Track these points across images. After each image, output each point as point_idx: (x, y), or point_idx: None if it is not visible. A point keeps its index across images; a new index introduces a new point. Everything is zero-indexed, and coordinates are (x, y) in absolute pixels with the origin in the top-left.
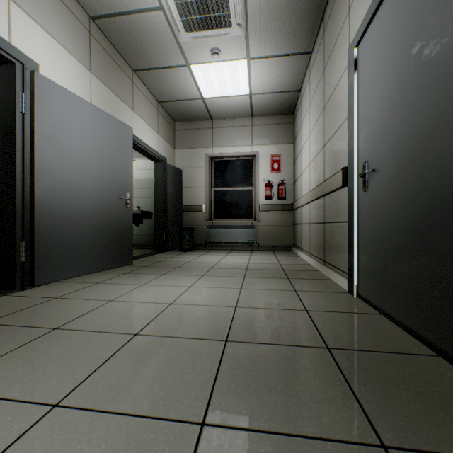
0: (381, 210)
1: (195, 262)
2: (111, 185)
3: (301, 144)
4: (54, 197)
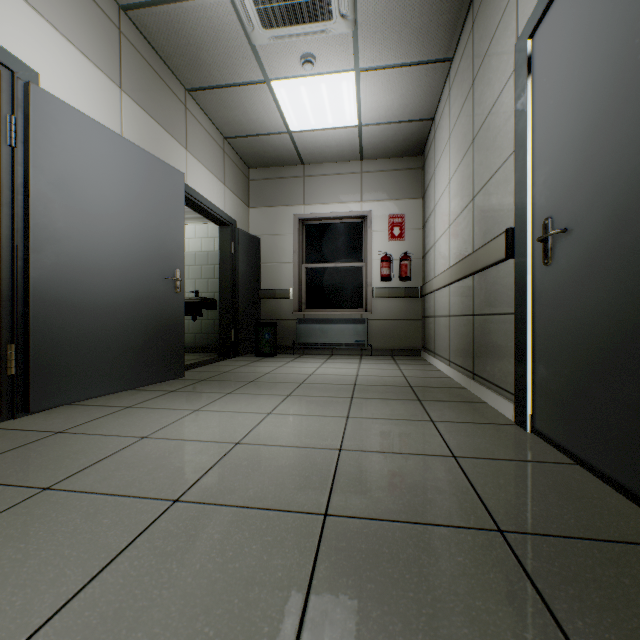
0: (579, 295)
1: (277, 373)
2: (151, 258)
3: (434, 198)
4: (62, 277)
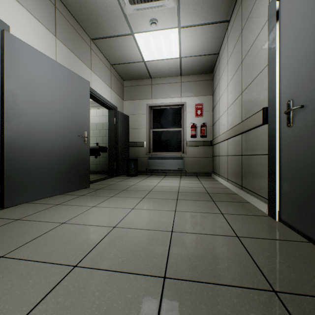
0: (311, 144)
1: (137, 185)
2: (72, 125)
3: (219, 94)
4: (22, 135)
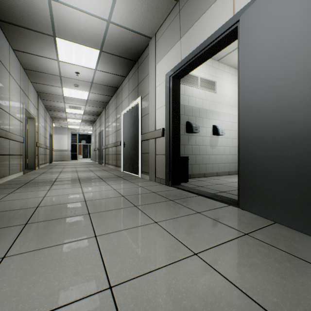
0: None
1: None
2: None
3: None
4: (255, 124)
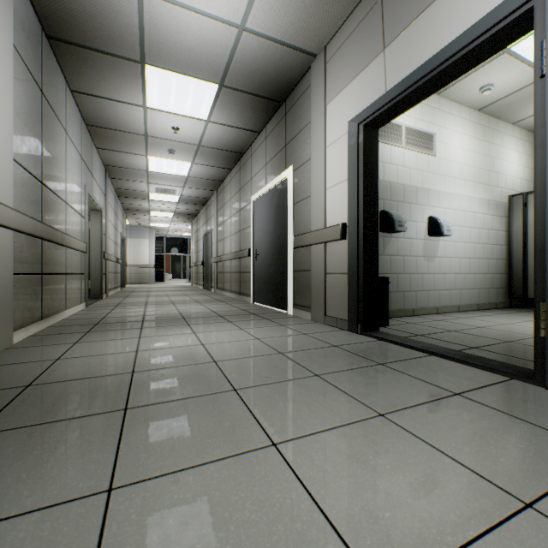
0: None
1: None
2: None
3: None
4: None
